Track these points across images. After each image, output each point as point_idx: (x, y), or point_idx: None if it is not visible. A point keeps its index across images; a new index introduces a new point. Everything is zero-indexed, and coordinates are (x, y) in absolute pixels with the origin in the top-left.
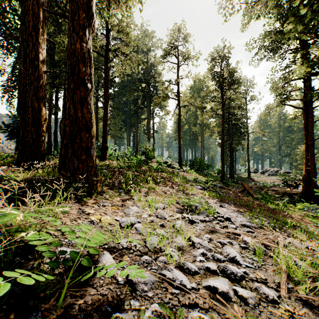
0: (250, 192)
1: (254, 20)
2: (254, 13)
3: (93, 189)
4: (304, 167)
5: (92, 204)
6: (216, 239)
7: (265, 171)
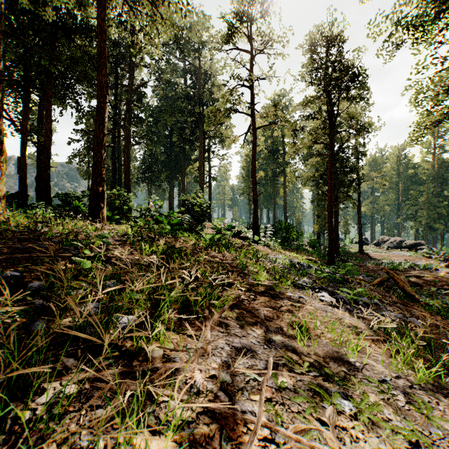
0: (407, 289)
1: None
2: None
3: None
4: None
5: None
6: None
7: (381, 242)
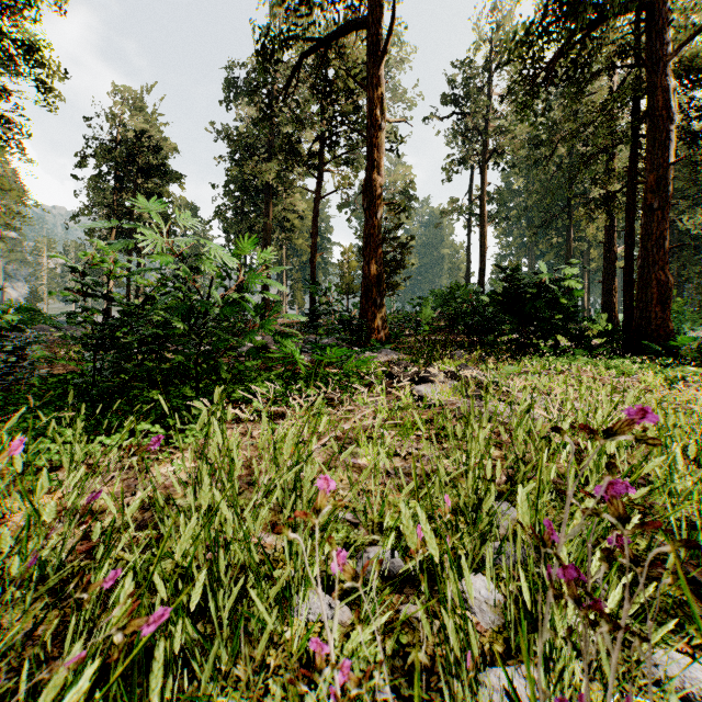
0: None
1: None
2: None
3: None
4: None
5: None
6: None
7: None
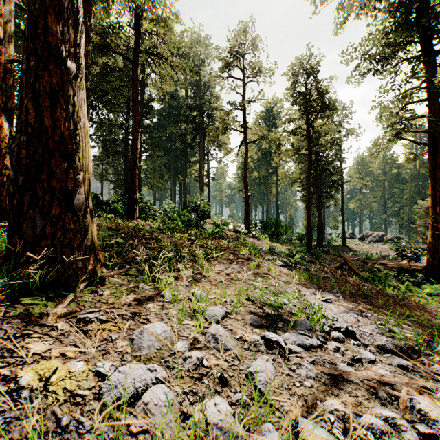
0: (354, 268)
1: (354, 17)
2: (358, 1)
3: (75, 279)
4: (430, 230)
5: (59, 318)
6: (353, 408)
7: (365, 236)
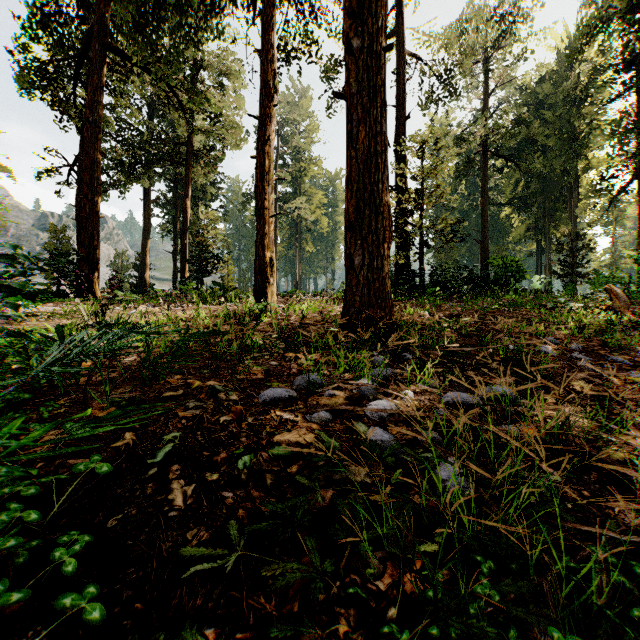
0: None
1: None
2: None
3: None
4: None
5: None
6: None
7: None
